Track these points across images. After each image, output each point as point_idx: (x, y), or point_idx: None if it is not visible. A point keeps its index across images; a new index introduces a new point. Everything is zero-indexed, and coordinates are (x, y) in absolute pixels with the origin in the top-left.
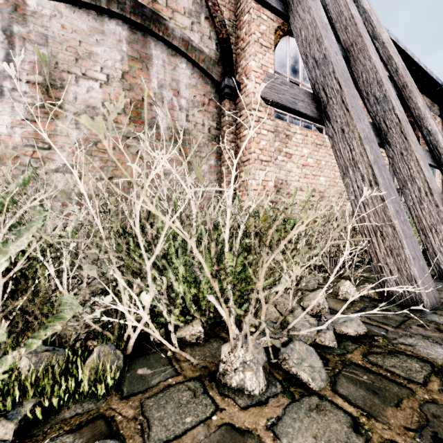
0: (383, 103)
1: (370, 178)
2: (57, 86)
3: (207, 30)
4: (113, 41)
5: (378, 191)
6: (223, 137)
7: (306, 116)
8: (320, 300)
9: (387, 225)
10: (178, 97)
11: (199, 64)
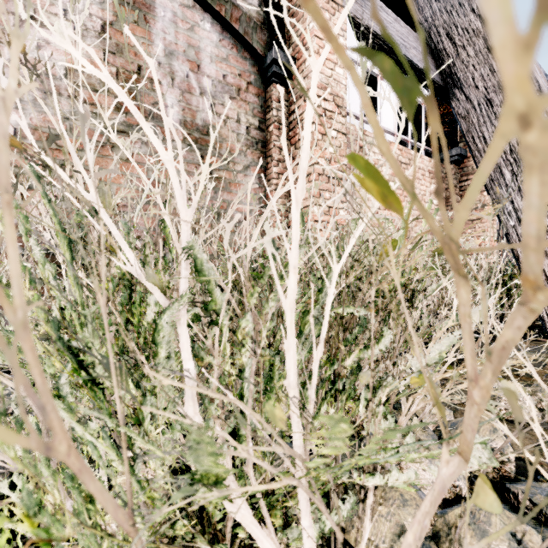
0: None
1: None
2: None
3: None
4: None
5: None
6: (269, 142)
7: (423, 76)
8: (497, 442)
9: None
10: (198, 75)
11: (231, 25)
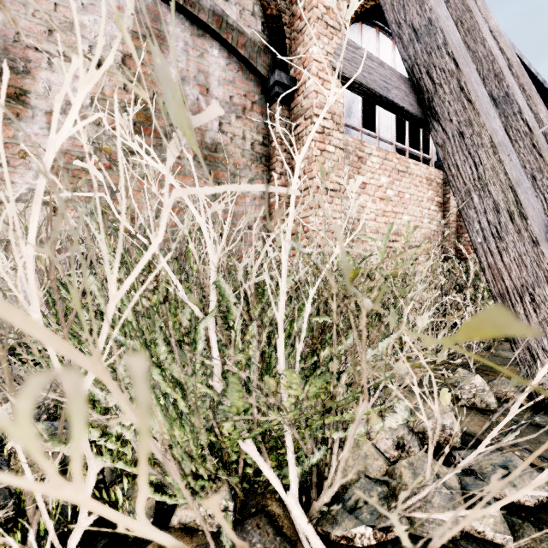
0: (504, 105)
1: (511, 207)
2: (17, 69)
3: (249, 2)
4: (109, 7)
5: (527, 228)
6: (272, 156)
7: (404, 112)
8: (447, 419)
9: (544, 284)
10: (207, 97)
11: (237, 50)
